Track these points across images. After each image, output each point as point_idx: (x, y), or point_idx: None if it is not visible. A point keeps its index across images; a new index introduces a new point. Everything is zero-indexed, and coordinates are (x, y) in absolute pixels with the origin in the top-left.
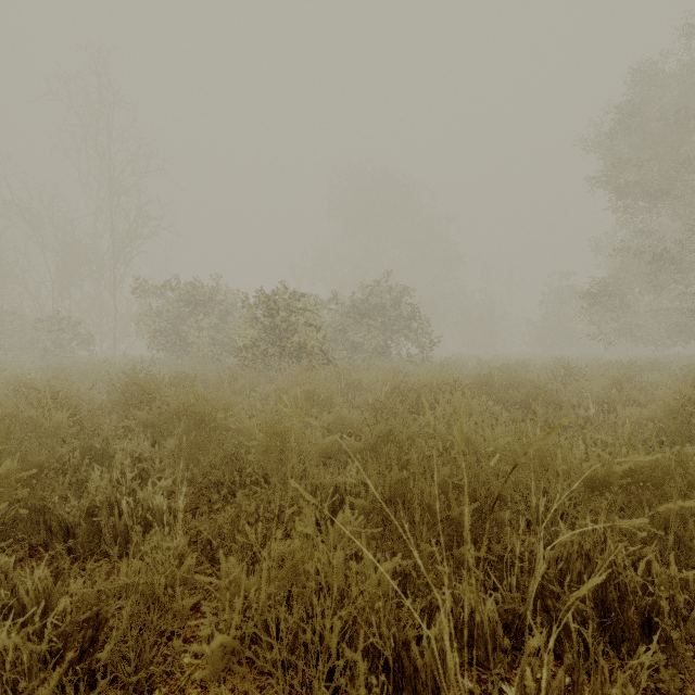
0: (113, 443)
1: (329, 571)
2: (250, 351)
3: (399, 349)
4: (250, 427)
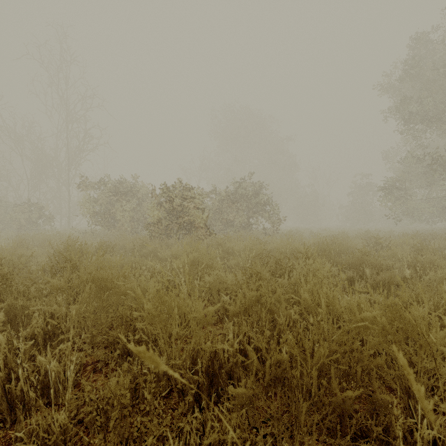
0: (32, 304)
1: None
2: (156, 226)
3: (257, 224)
4: (140, 296)
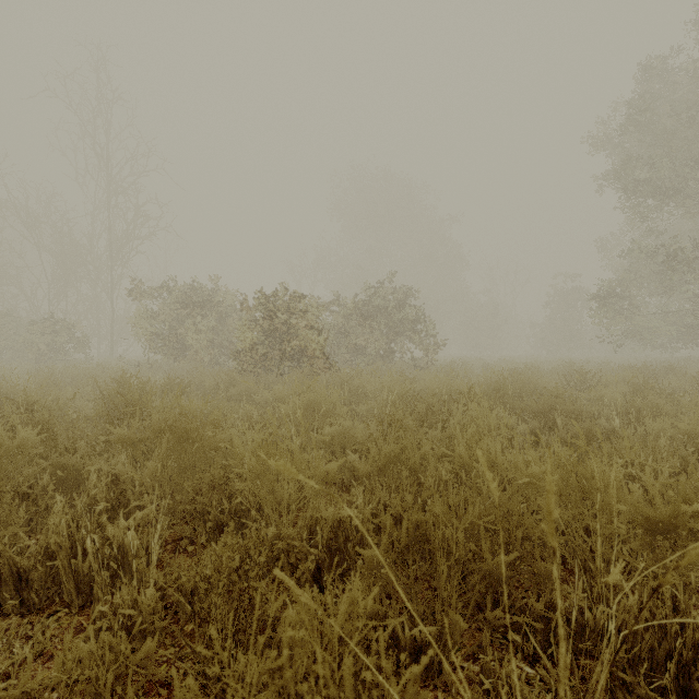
0: (87, 463)
1: (333, 691)
2: (249, 354)
3: (402, 352)
4: (240, 448)
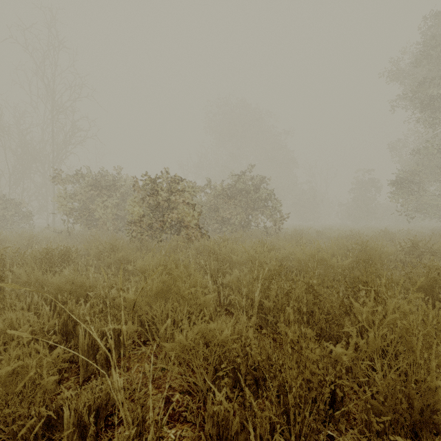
0: None
1: None
2: (138, 225)
3: (257, 222)
4: None
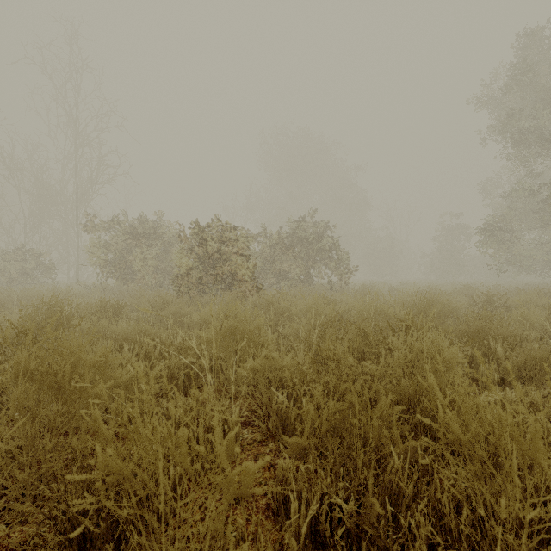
0: None
1: None
2: (185, 278)
3: (320, 276)
4: (99, 424)
